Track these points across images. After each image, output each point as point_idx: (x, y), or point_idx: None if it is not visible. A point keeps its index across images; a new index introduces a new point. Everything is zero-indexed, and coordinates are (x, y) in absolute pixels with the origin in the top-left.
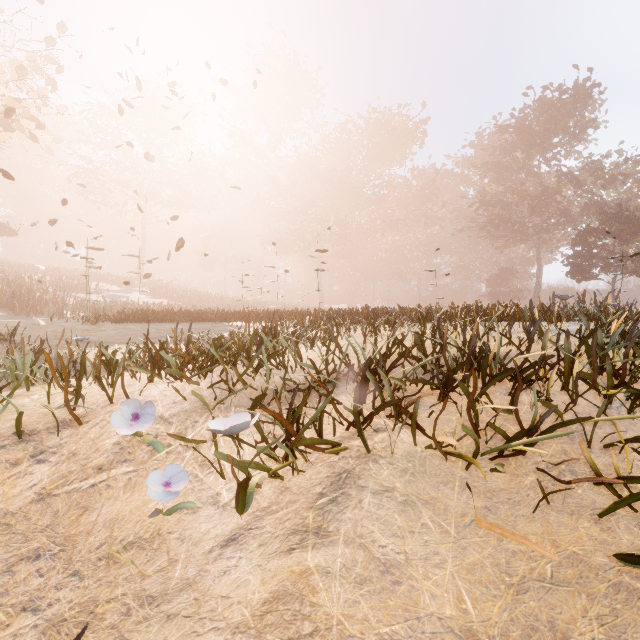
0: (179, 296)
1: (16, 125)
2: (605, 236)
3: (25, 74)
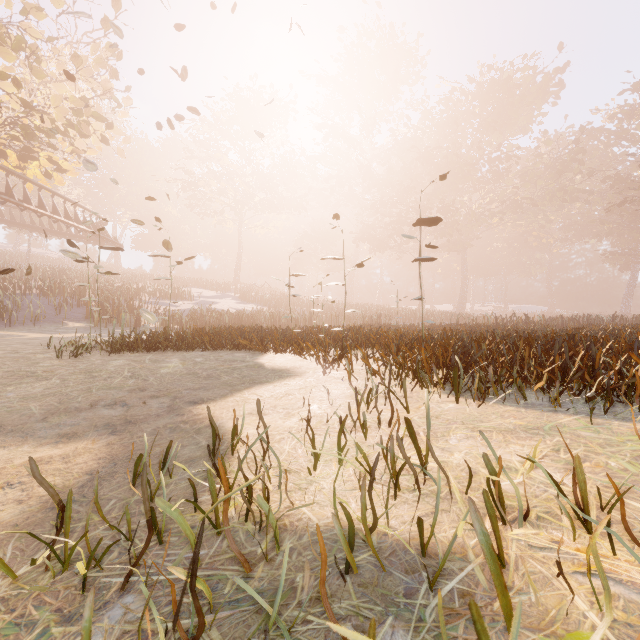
0: (266, 301)
1: (83, 126)
2: None
3: (80, 64)
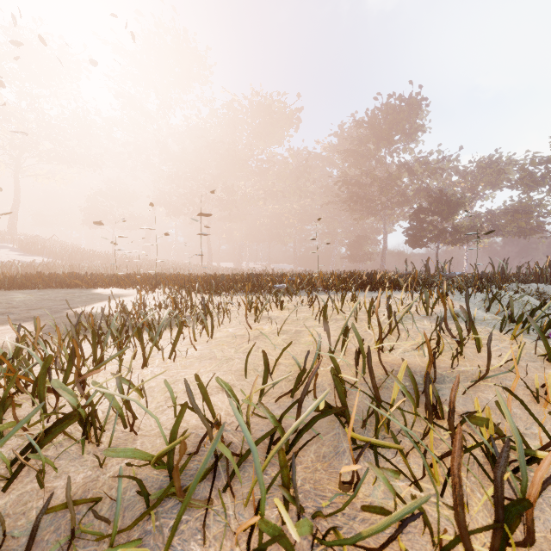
0: (58, 254)
1: None
2: (432, 214)
3: None
